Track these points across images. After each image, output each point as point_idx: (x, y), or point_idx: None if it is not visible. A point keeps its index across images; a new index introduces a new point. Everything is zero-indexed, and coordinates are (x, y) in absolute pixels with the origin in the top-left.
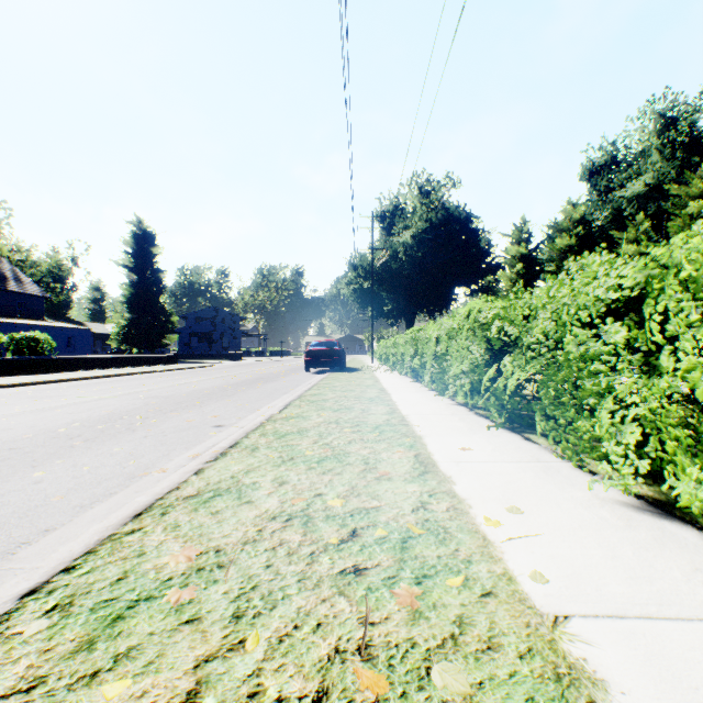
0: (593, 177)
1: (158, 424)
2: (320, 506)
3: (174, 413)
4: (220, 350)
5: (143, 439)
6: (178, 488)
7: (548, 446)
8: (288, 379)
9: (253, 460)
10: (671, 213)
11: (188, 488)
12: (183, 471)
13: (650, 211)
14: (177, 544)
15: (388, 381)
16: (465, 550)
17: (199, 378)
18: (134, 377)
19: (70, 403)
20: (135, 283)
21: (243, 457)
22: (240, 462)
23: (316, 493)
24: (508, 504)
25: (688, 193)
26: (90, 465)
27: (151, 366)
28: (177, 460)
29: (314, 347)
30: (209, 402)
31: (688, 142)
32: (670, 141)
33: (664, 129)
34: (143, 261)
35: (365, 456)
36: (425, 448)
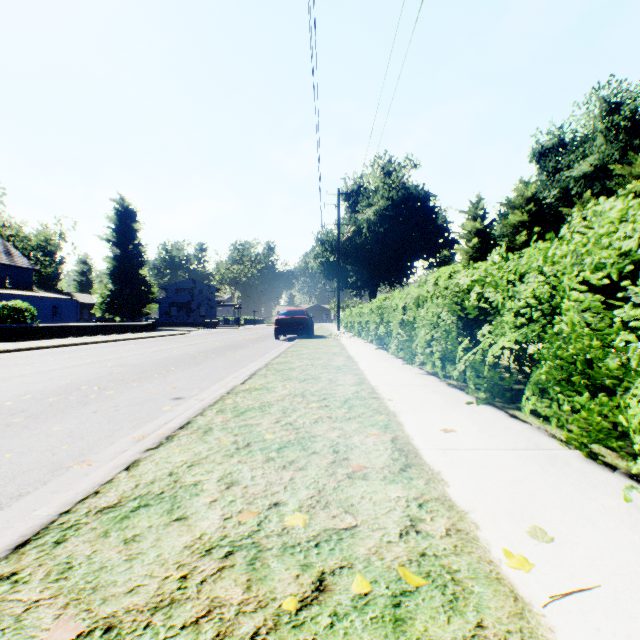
0: (542, 159)
1: (114, 396)
2: (275, 527)
3: (135, 383)
4: (197, 319)
5: (90, 415)
6: (96, 493)
7: (541, 426)
8: (257, 346)
9: (201, 447)
10: (615, 192)
11: (109, 493)
12: (113, 465)
13: (595, 190)
14: (50, 611)
15: (354, 349)
16: (493, 627)
17: (172, 345)
18: (110, 344)
19: (34, 372)
20: (118, 257)
21: (191, 442)
22: (185, 451)
23: (272, 502)
24: (525, 522)
25: (631, 173)
26: (15, 450)
27: (130, 333)
28: (118, 444)
29: (283, 316)
30: (175, 371)
31: (630, 126)
32: (614, 125)
33: (608, 113)
34: (125, 236)
35: (333, 441)
36: (402, 429)
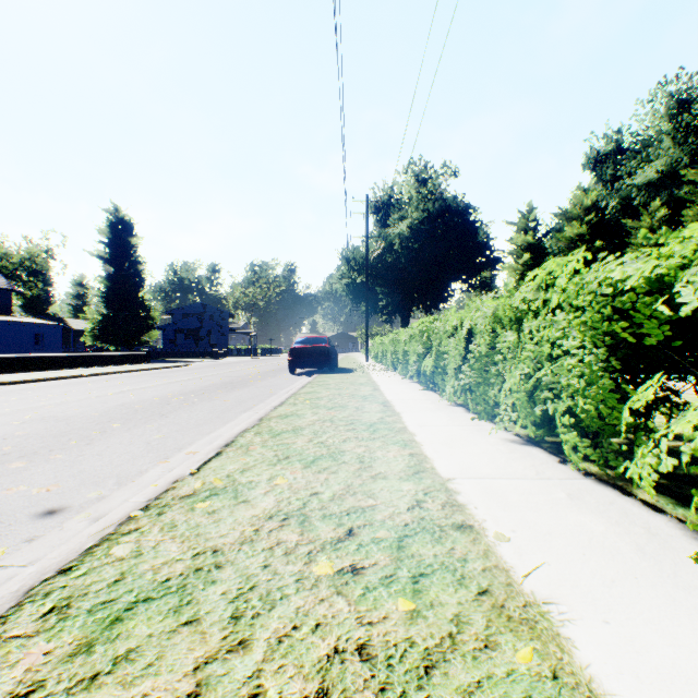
0: (598, 166)
1: None
2: None
3: (14, 463)
4: (206, 348)
5: None
6: None
7: None
8: (264, 384)
9: None
10: (683, 202)
11: None
12: None
13: (661, 200)
14: None
15: (390, 388)
16: None
17: (153, 382)
18: (75, 381)
19: None
20: (111, 276)
21: None
22: None
23: None
24: None
25: None
26: None
27: (115, 366)
28: None
29: (300, 344)
30: (115, 430)
31: None
32: (683, 125)
33: (676, 112)
34: (120, 252)
35: None
36: None
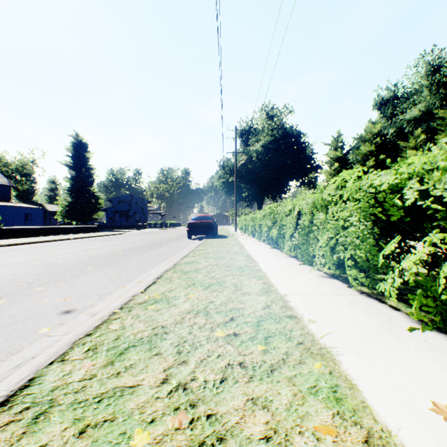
0: (382, 107)
1: None
2: None
3: (38, 288)
4: (133, 223)
5: None
6: None
7: None
8: (173, 245)
9: None
10: (436, 130)
11: None
12: None
13: (422, 129)
14: None
15: (251, 247)
16: None
17: (104, 244)
18: (56, 243)
19: None
20: (74, 177)
21: None
22: None
23: None
24: None
25: None
26: None
27: (78, 234)
28: None
29: (194, 220)
30: (89, 271)
31: None
32: (436, 81)
33: (431, 73)
34: (79, 162)
35: None
36: (367, 407)
